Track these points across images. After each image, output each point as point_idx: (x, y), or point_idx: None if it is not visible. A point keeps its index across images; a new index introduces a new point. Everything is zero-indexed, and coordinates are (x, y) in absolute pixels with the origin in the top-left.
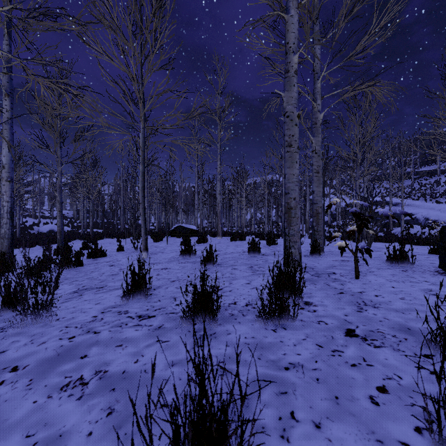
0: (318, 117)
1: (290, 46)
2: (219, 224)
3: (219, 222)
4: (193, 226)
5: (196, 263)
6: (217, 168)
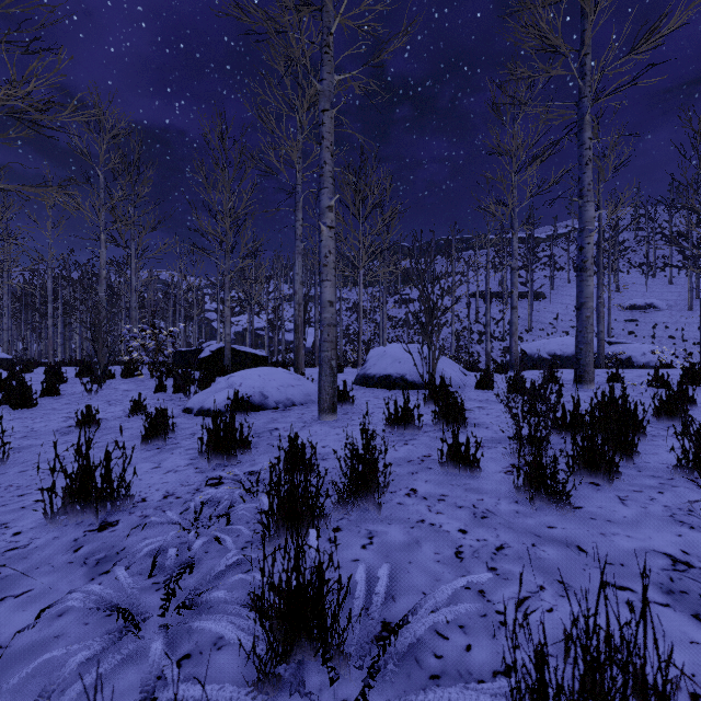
0: (134, 286)
1: (102, 265)
2: (51, 350)
3: (50, 349)
4: (3, 354)
5: (38, 374)
6: (48, 288)
